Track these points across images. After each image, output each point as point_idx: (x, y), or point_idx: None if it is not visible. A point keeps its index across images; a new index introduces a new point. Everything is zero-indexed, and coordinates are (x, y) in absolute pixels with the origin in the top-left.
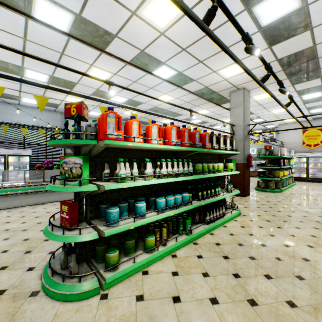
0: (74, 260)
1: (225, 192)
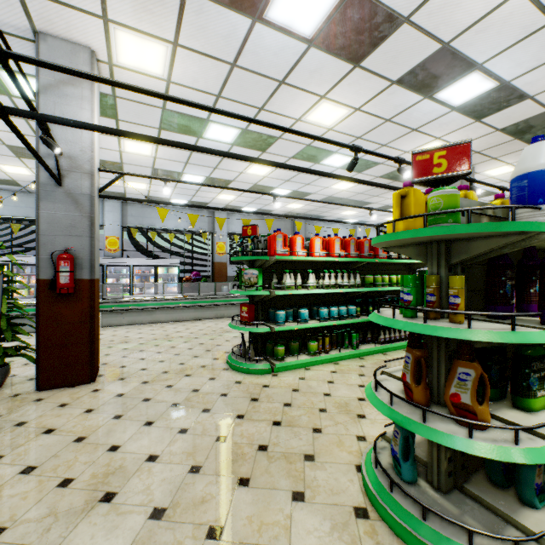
0: (252, 348)
1: None
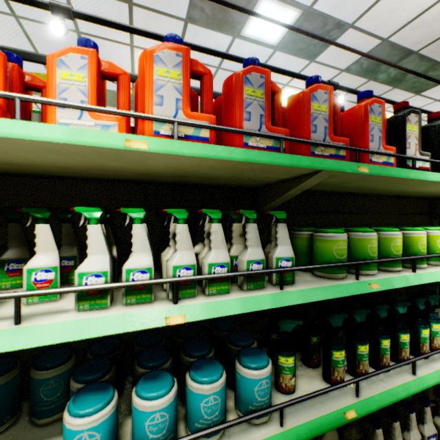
0: None
1: None
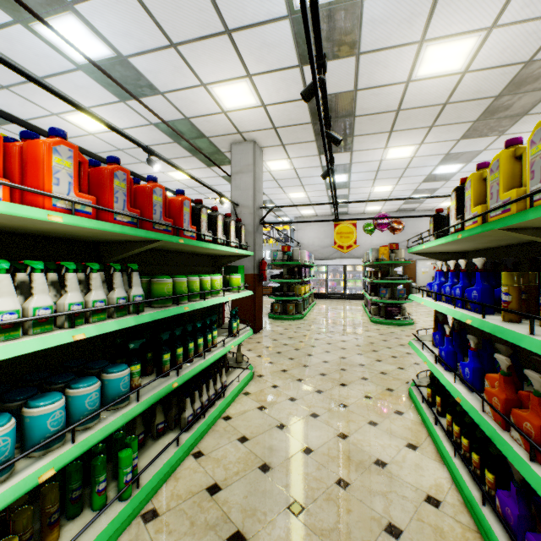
0: None
1: (226, 337)
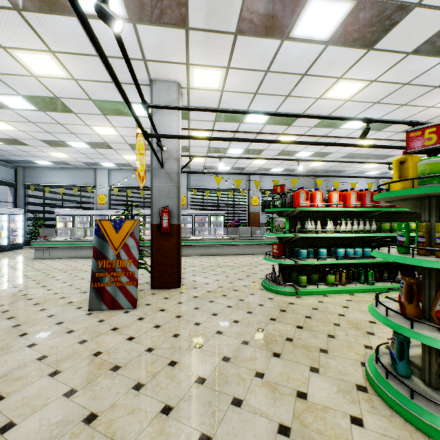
0: (280, 276)
1: None
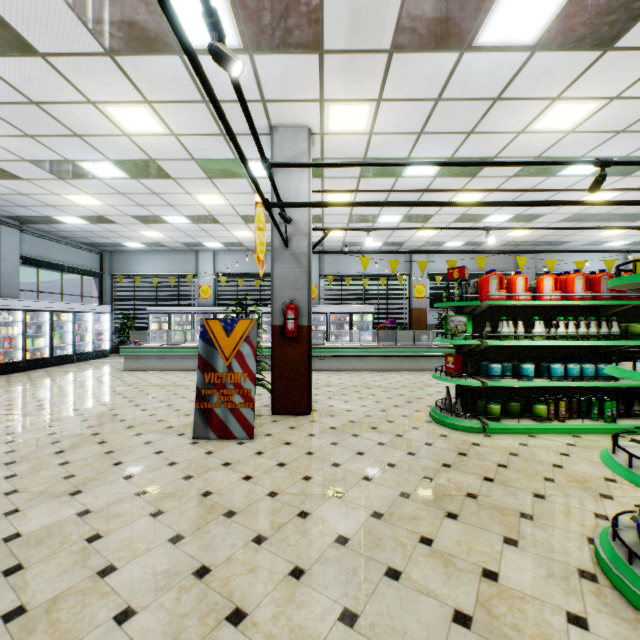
0: (459, 403)
1: None
